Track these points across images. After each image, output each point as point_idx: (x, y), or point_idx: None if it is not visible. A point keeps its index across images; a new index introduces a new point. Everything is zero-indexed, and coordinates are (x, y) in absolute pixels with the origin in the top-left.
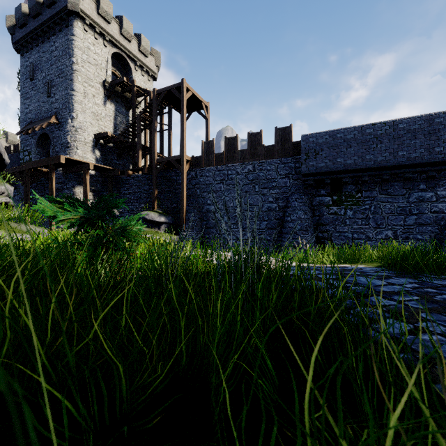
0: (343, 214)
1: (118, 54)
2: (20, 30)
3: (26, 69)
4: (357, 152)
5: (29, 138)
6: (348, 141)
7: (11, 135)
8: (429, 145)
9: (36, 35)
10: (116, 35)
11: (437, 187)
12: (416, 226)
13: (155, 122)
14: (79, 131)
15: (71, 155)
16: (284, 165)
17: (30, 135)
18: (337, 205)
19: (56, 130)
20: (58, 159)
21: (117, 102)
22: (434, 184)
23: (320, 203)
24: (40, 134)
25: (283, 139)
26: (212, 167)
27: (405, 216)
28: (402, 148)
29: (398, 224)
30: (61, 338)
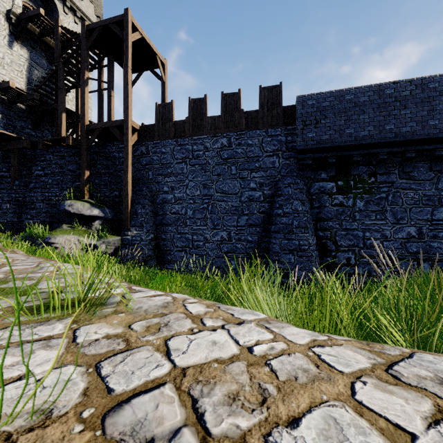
0: (351, 205)
1: None
2: None
3: None
4: (372, 121)
5: None
6: (361, 105)
7: None
8: None
9: None
10: None
11: None
12: None
13: (84, 71)
14: None
15: None
16: (271, 138)
17: None
18: (343, 193)
19: None
20: None
21: (33, 49)
22: None
23: (321, 190)
24: None
25: (270, 102)
26: (171, 140)
27: (433, 208)
28: (433, 116)
29: (423, 218)
30: None
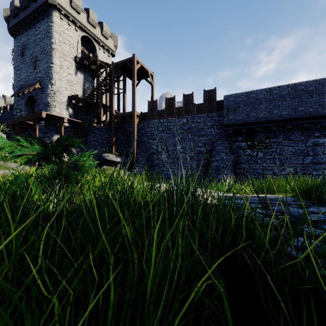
0: (255, 155)
1: (86, 36)
2: (13, 19)
3: (18, 48)
4: (266, 108)
5: (20, 99)
6: (259, 100)
7: (8, 98)
8: (322, 102)
9: (25, 22)
10: (84, 23)
11: None
12: (312, 165)
13: (113, 87)
14: (56, 94)
15: (51, 111)
16: (210, 118)
17: (21, 97)
18: (251, 148)
19: (40, 93)
20: (40, 114)
21: (85, 73)
22: None
23: (238, 147)
24: (28, 96)
25: (209, 98)
26: (156, 120)
27: (304, 157)
28: (301, 105)
29: (298, 162)
30: None
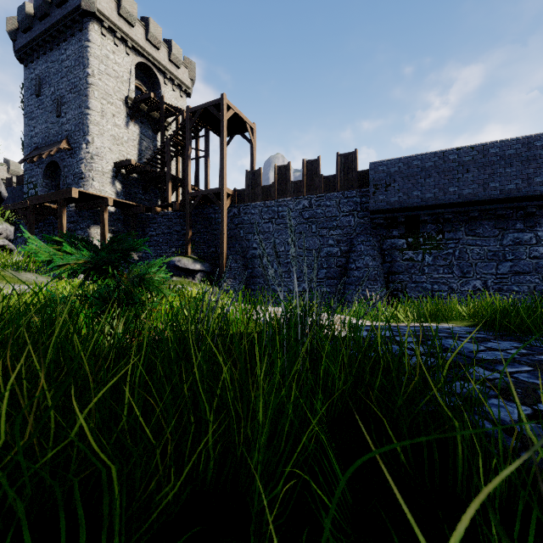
0: (420, 260)
1: (144, 64)
2: (24, 35)
3: (30, 83)
4: (437, 184)
5: (35, 167)
6: (427, 170)
7: (13, 164)
8: (528, 174)
9: (43, 41)
10: (141, 41)
11: (538, 227)
12: (511, 275)
13: (188, 148)
14: (95, 158)
15: (86, 187)
16: (348, 200)
17: (36, 164)
18: (413, 249)
19: (68, 158)
20: (70, 192)
21: (142, 123)
22: (534, 223)
23: (392, 246)
24: (48, 162)
25: (346, 167)
26: (259, 203)
27: (498, 262)
28: (494, 179)
29: (489, 272)
30: (22, 441)
